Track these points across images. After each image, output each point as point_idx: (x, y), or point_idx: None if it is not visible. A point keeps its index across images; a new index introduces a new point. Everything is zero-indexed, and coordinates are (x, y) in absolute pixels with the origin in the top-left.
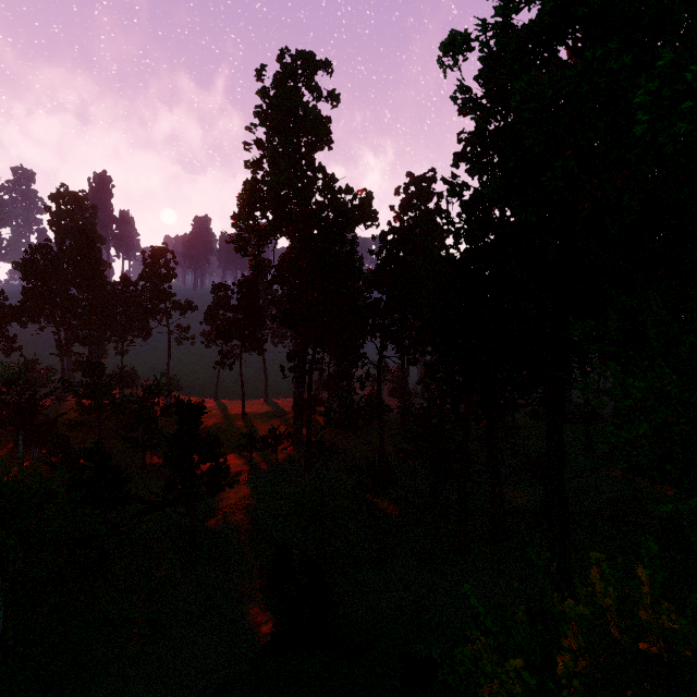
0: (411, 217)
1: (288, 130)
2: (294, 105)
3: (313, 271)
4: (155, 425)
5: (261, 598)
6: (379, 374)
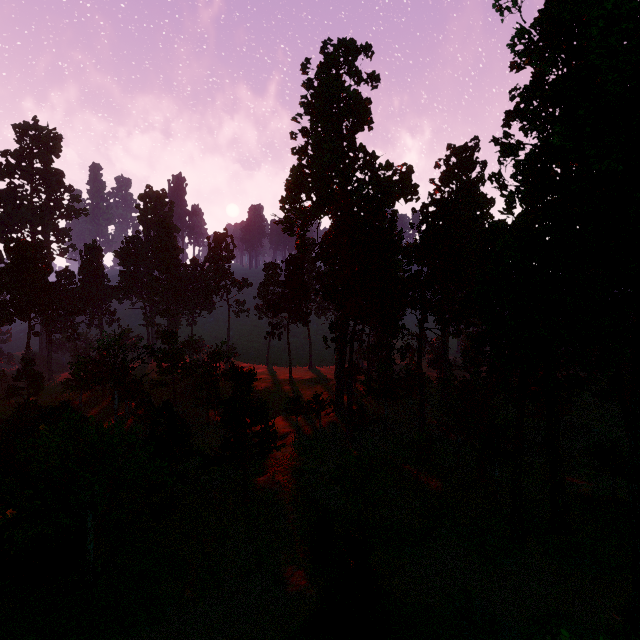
0: (451, 188)
1: (330, 115)
2: (336, 90)
3: (354, 246)
4: (216, 387)
5: (306, 561)
6: (420, 345)
